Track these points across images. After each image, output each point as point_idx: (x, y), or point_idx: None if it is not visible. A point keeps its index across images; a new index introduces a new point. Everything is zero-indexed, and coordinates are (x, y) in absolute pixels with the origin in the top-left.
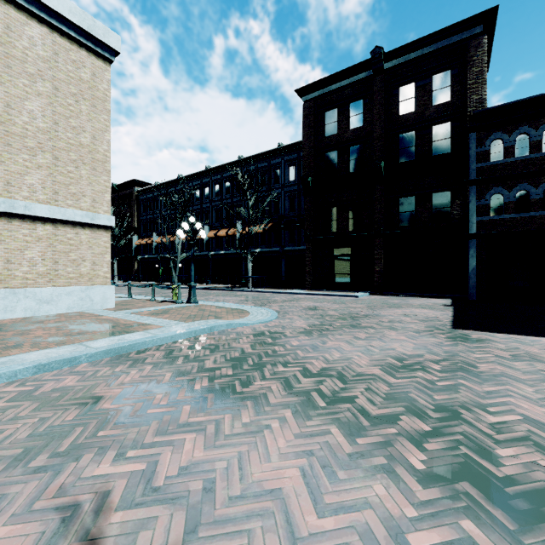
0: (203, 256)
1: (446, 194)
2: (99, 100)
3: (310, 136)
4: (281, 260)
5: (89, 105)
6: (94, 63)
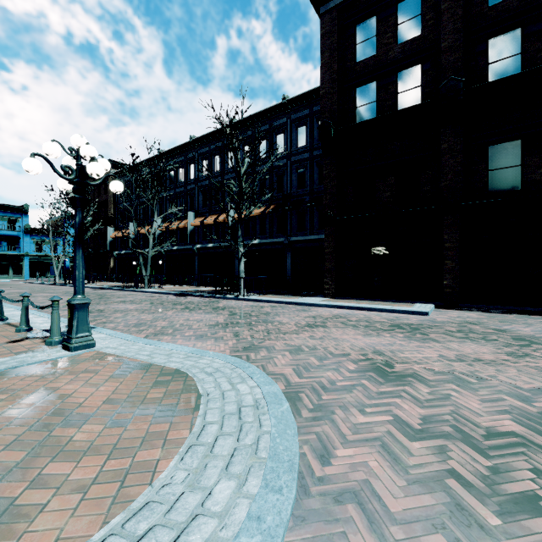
0: (188, 251)
1: None
2: None
3: (332, 64)
4: (286, 254)
5: None
6: None
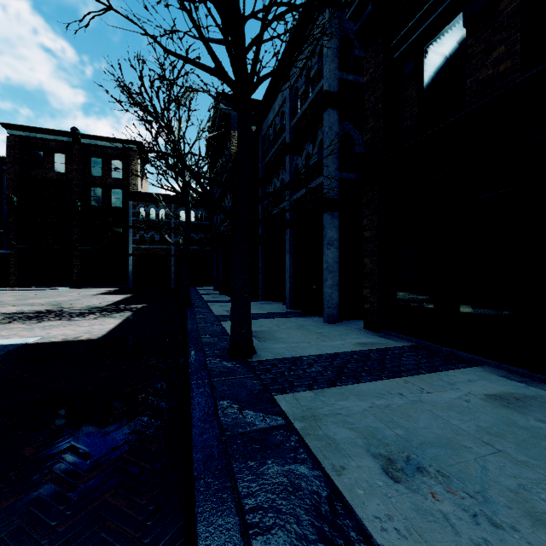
0: None
1: (120, 230)
2: None
3: (16, 165)
4: None
5: None
6: None
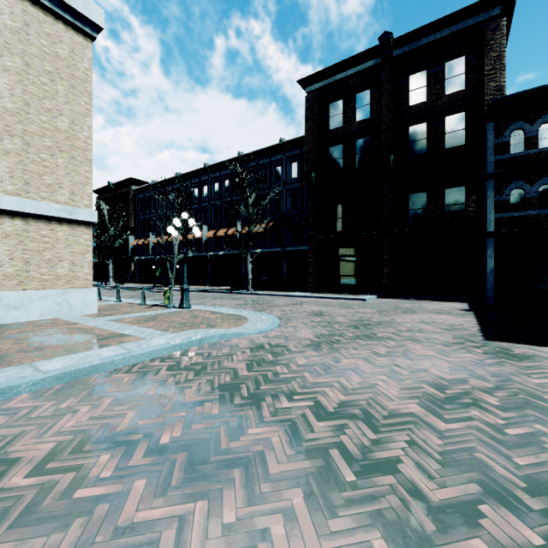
0: (202, 257)
1: (461, 190)
2: (79, 81)
3: (313, 129)
4: (283, 261)
5: (67, 85)
6: (73, 38)
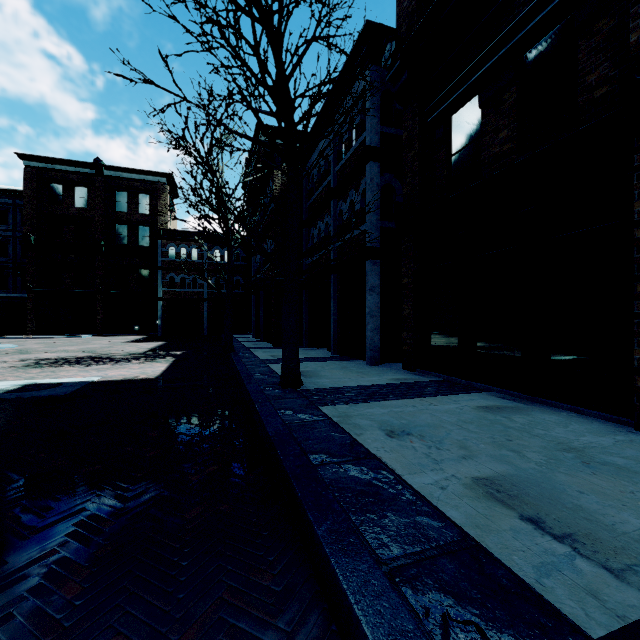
0: None
1: (147, 271)
2: None
3: (33, 199)
4: None
5: None
6: None
